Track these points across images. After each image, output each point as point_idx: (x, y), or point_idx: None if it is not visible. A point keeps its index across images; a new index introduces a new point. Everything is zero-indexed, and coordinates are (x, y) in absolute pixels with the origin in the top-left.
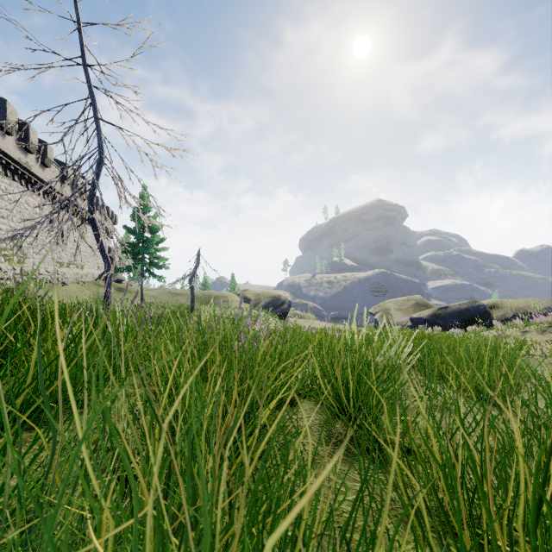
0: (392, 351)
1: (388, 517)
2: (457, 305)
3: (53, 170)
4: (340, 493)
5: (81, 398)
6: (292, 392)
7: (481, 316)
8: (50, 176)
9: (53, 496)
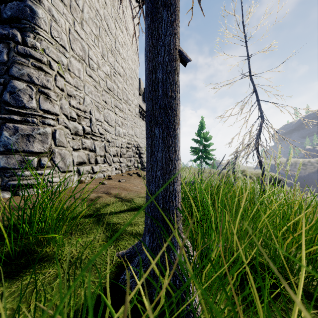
0: None
1: None
2: None
3: None
4: None
5: None
6: None
7: None
8: None
9: None
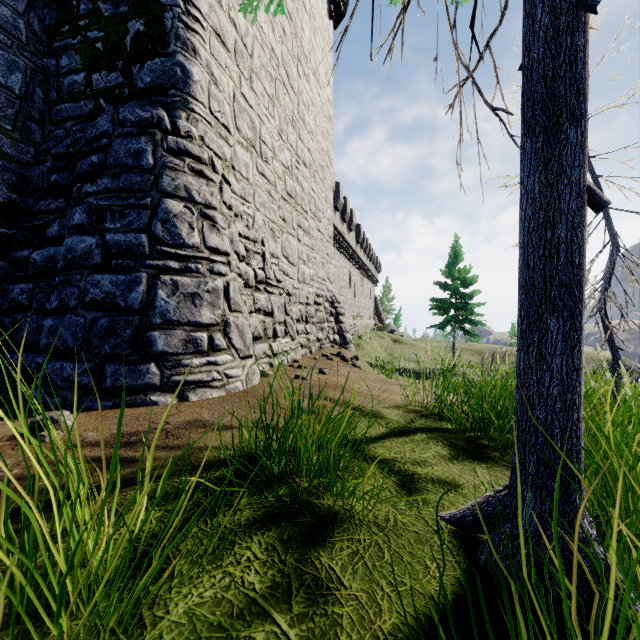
0: None
1: None
2: None
3: (352, 232)
4: None
5: None
6: None
7: None
8: (351, 238)
9: None
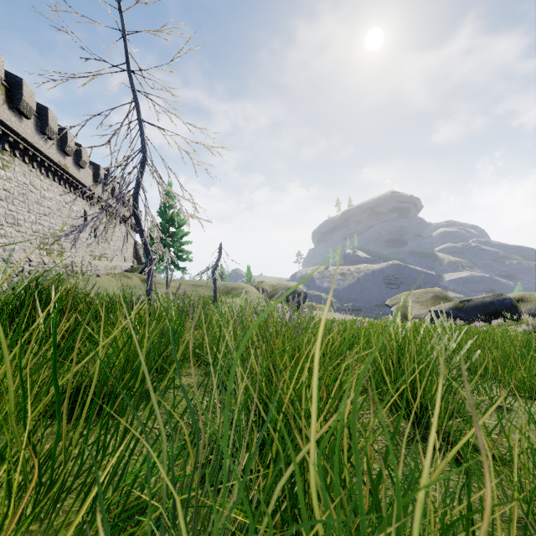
0: (451, 347)
1: (501, 530)
2: (480, 298)
3: (87, 170)
4: (436, 499)
5: (212, 396)
6: (495, 404)
7: (507, 310)
8: (84, 176)
9: (192, 494)
